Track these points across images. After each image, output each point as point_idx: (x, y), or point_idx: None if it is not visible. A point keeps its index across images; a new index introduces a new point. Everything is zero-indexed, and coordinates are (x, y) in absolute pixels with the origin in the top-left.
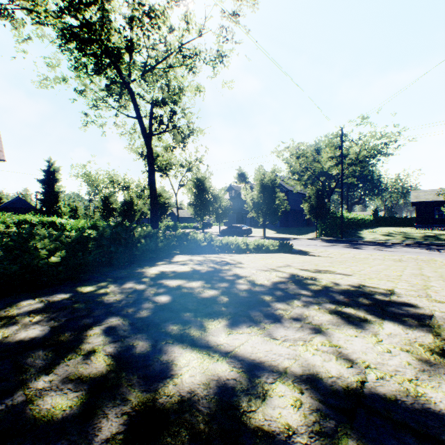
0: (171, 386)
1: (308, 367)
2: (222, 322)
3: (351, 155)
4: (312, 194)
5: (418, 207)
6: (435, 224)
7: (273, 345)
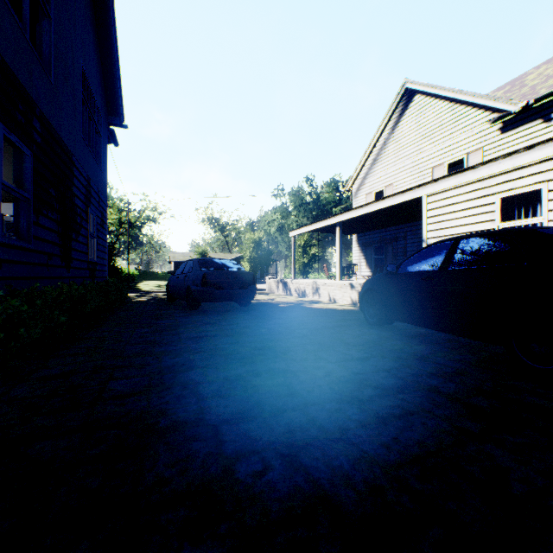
0: None
1: None
2: None
3: (133, 220)
4: None
5: (176, 265)
6: None
7: None
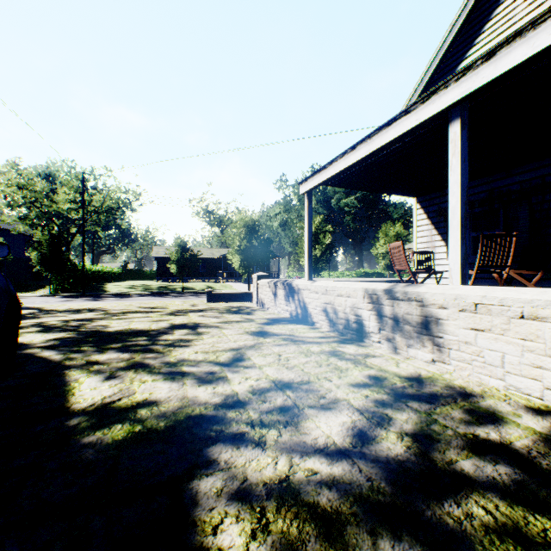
0: None
1: (60, 320)
2: None
3: (96, 203)
4: (46, 240)
5: (159, 262)
6: (171, 277)
7: (45, 320)
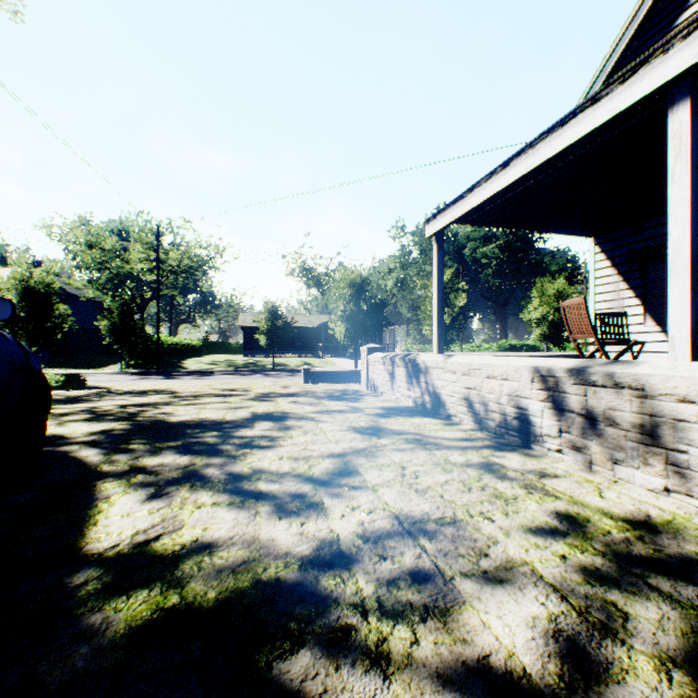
0: (58, 413)
1: (118, 404)
2: (63, 405)
3: (173, 261)
4: (116, 307)
5: (246, 332)
6: (260, 351)
7: (100, 404)
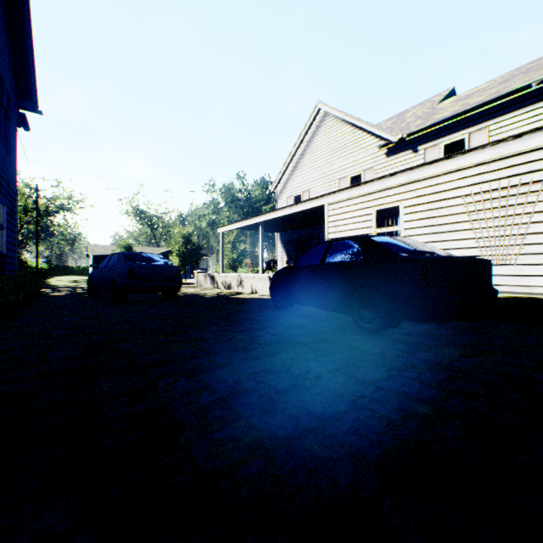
0: None
1: None
2: None
3: (43, 208)
4: None
5: (95, 259)
6: None
7: None
